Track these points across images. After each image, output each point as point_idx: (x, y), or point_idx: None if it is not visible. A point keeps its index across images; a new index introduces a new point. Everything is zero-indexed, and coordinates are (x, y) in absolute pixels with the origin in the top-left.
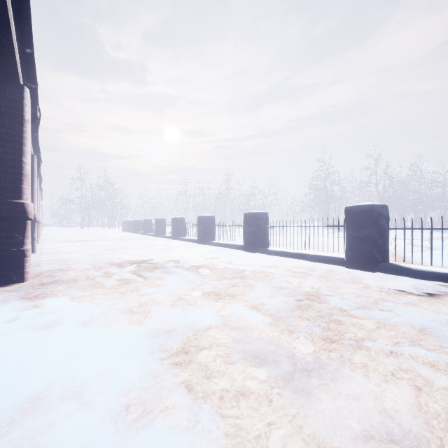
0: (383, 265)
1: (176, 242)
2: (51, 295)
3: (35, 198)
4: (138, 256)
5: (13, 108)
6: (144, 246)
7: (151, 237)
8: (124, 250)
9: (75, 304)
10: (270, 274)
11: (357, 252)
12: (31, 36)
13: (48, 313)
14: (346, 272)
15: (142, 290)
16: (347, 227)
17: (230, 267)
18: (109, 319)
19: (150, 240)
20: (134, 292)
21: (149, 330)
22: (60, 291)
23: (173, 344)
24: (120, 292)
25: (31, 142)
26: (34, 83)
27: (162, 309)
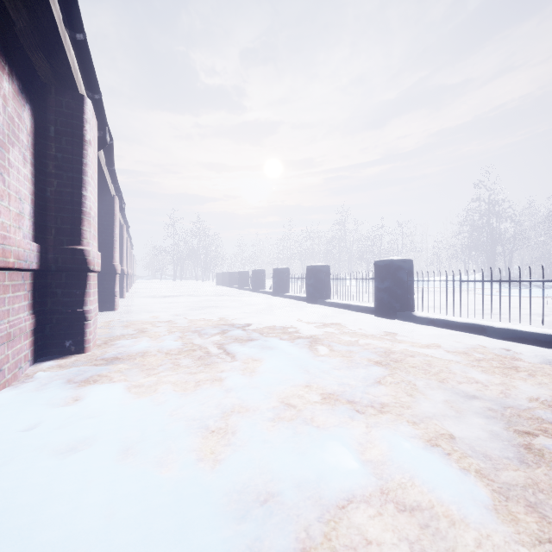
0: None
1: (279, 300)
2: (105, 378)
3: (116, 246)
4: (229, 319)
5: (71, 126)
6: (239, 305)
7: (248, 293)
8: (214, 309)
9: (127, 401)
10: (434, 362)
11: None
12: (78, 11)
13: (84, 417)
14: None
15: (228, 380)
16: None
17: (360, 344)
18: (166, 445)
19: (246, 296)
20: (216, 384)
21: (229, 490)
22: (119, 372)
23: (277, 551)
24: (196, 383)
25: (110, 179)
26: (96, 92)
27: (256, 428)
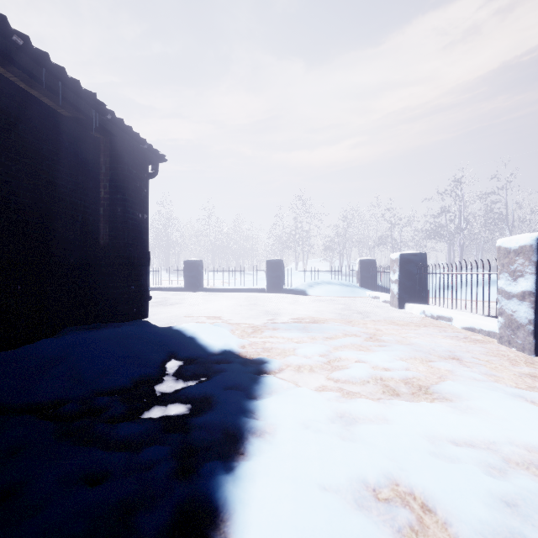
0: (200, 288)
1: None
2: None
3: None
4: None
5: None
6: None
7: None
8: None
9: None
10: None
11: (189, 283)
12: None
13: None
14: (184, 293)
15: None
16: (185, 271)
17: None
18: None
19: None
20: None
21: None
22: None
23: None
24: None
25: None
26: None
27: None
